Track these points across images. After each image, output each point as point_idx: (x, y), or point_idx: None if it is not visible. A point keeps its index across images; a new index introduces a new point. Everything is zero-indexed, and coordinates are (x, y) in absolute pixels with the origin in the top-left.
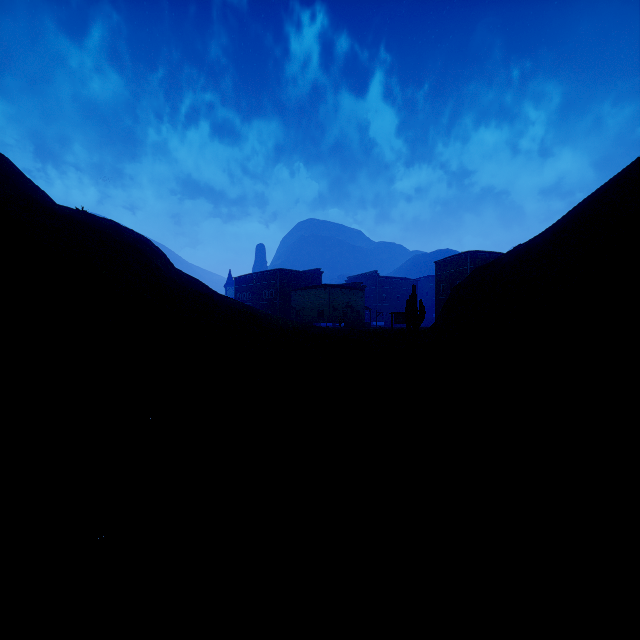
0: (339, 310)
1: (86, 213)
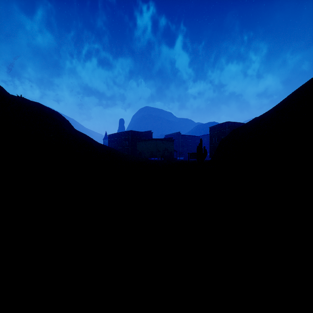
0: (161, 151)
1: (23, 98)
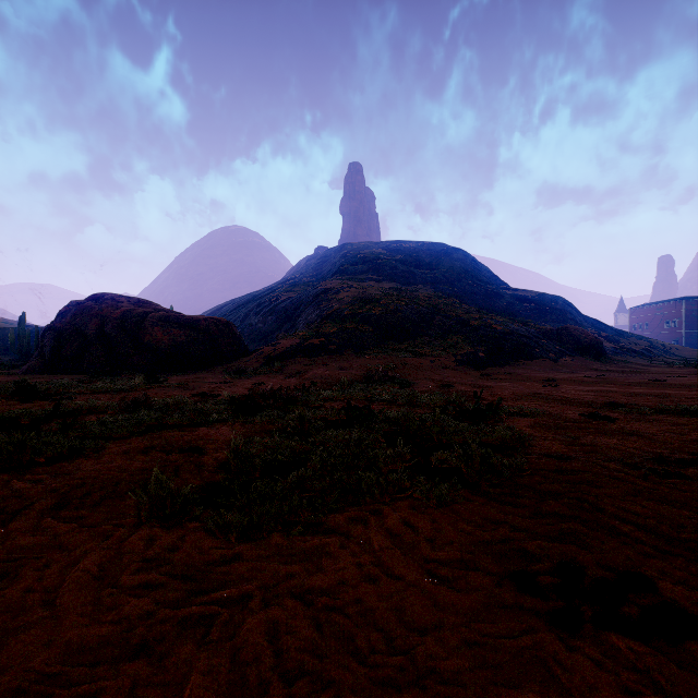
0: None
1: (537, 294)
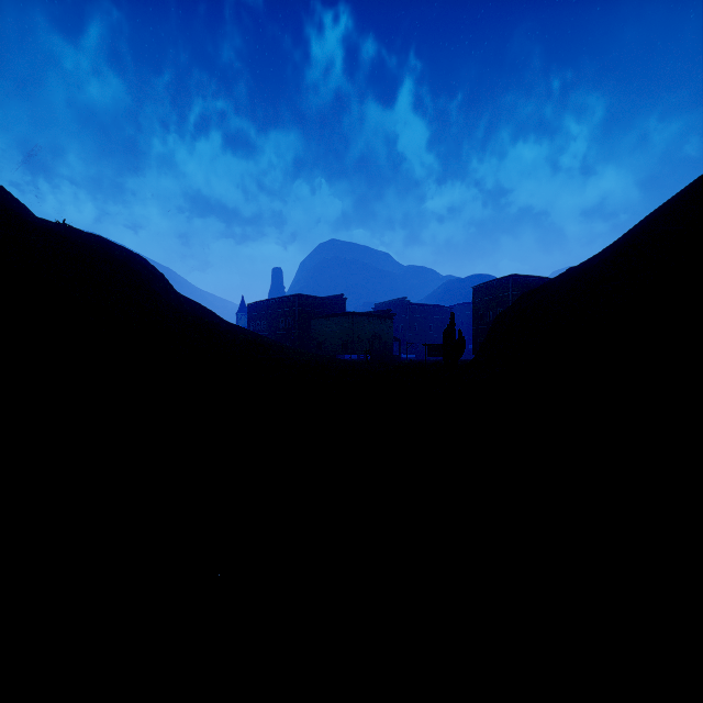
0: (365, 341)
1: (68, 227)
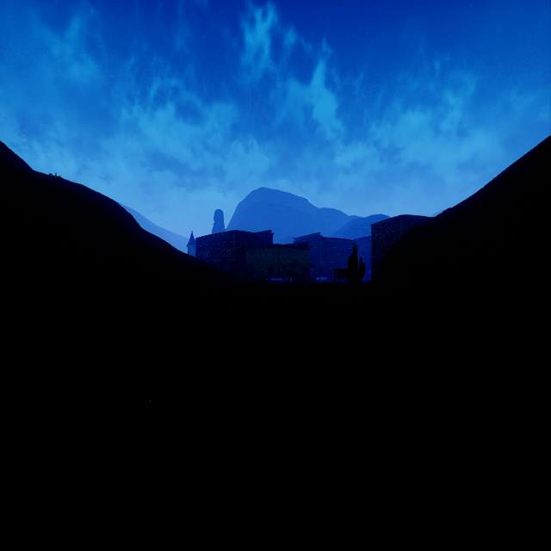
0: (288, 267)
1: (59, 178)
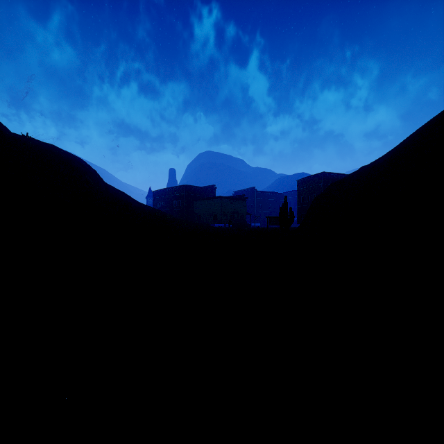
0: (228, 215)
1: (30, 138)
